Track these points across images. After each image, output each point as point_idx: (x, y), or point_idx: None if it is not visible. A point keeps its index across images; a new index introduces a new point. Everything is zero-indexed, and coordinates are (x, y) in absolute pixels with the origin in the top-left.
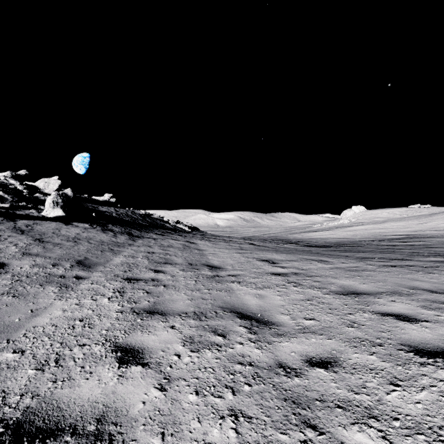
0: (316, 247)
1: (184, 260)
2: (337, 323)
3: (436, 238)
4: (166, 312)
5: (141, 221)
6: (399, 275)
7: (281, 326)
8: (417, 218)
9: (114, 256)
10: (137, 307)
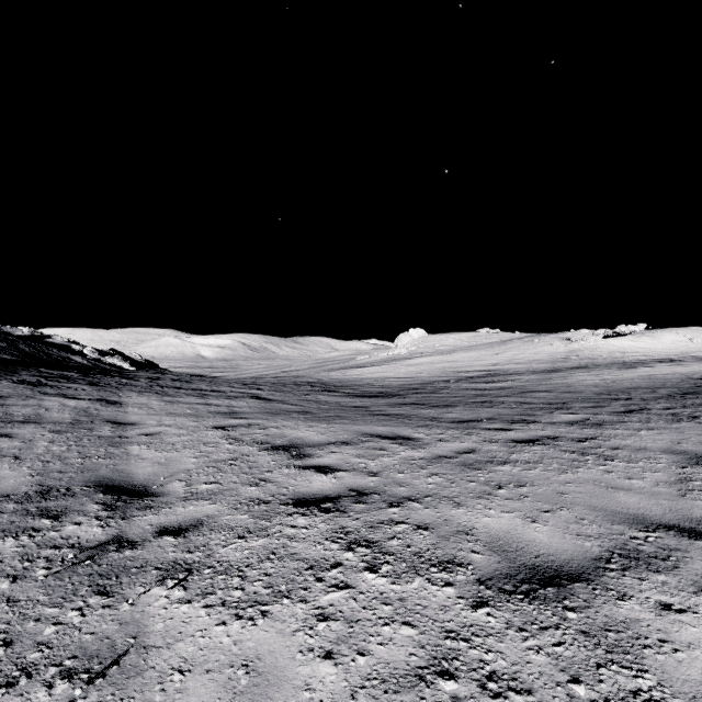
0: (372, 397)
1: (33, 474)
2: None
3: (523, 376)
4: None
5: None
6: (569, 473)
7: None
8: (490, 347)
9: None
10: None
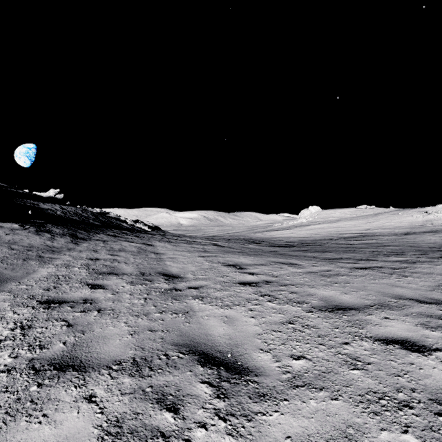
0: (280, 247)
1: (135, 268)
2: (335, 363)
3: (384, 237)
4: (87, 364)
5: (92, 220)
6: (376, 280)
7: (262, 375)
8: (365, 218)
9: (40, 266)
10: (41, 357)
